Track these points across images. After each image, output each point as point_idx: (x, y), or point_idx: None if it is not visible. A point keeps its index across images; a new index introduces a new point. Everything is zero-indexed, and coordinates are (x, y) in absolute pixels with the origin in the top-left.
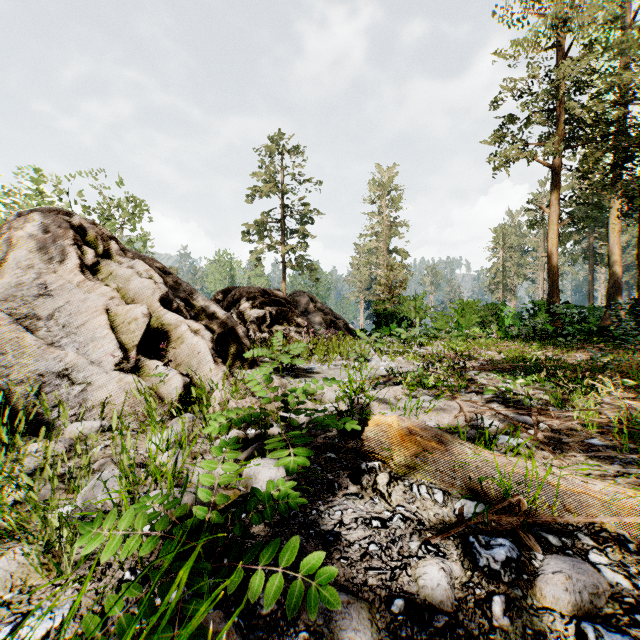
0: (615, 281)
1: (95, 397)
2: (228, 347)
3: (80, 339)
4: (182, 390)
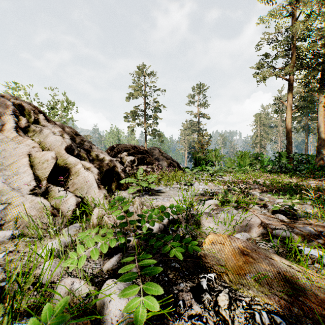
0: (321, 141)
1: (14, 212)
2: (112, 177)
3: (9, 173)
4: (75, 207)
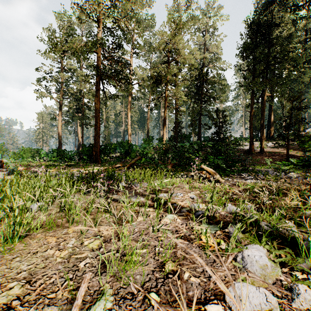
0: (80, 143)
1: None
2: None
3: None
4: None
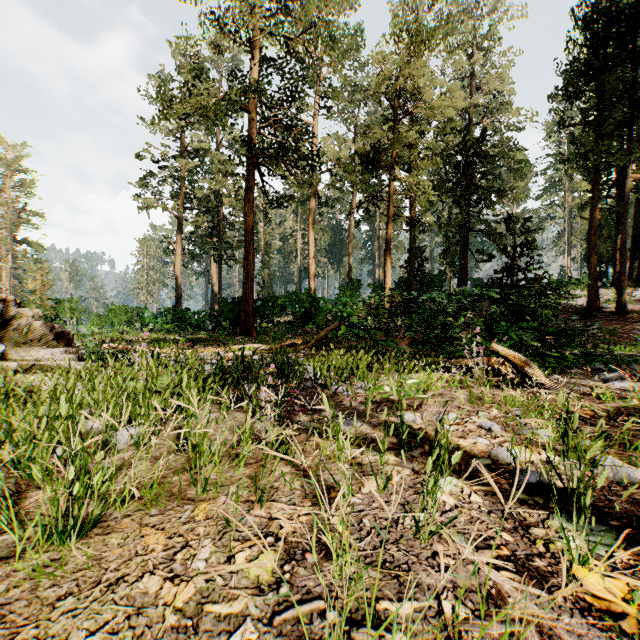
0: (215, 296)
1: None
2: None
3: None
4: None
